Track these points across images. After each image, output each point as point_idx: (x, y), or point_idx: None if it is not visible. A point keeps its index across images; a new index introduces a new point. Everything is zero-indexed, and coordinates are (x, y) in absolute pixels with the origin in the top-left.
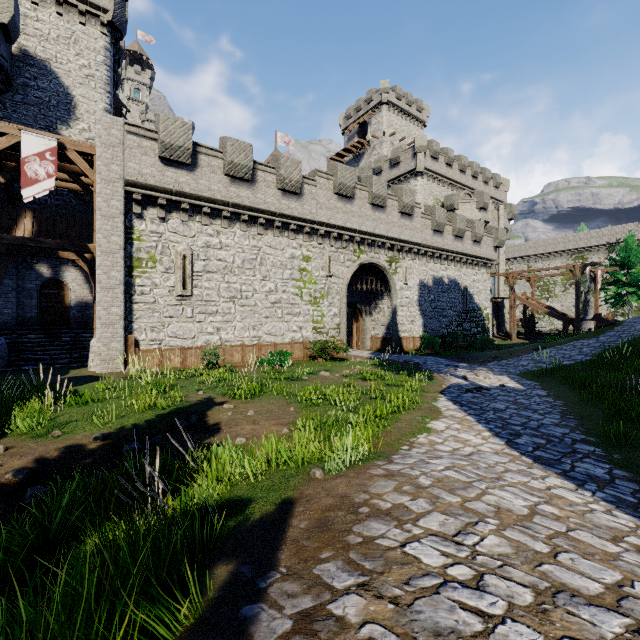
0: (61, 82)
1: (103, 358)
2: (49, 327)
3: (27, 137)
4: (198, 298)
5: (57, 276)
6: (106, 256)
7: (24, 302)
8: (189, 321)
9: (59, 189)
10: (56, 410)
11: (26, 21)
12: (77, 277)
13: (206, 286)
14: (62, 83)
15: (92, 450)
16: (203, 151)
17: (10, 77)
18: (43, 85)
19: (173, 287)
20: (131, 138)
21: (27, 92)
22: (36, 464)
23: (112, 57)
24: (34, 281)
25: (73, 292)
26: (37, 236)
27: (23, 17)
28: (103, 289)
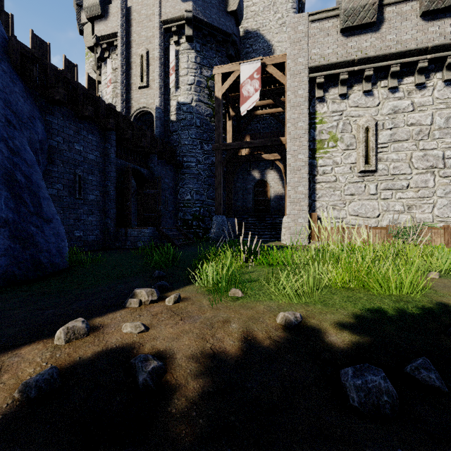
0: (265, 39)
1: (291, 232)
2: (258, 214)
3: (243, 67)
4: (382, 172)
5: (263, 178)
6: (294, 142)
7: (246, 197)
8: (372, 198)
9: (264, 116)
10: (249, 266)
11: (247, 10)
12: (274, 177)
13: (393, 158)
14: (266, 40)
15: (276, 347)
16: (391, 1)
17: (239, 52)
18: (255, 48)
19: (354, 164)
20: (314, 26)
21: (247, 57)
22: (184, 347)
23: (297, 1)
24: (251, 183)
25: (272, 188)
26: (252, 150)
27: (245, 9)
28: (291, 171)
